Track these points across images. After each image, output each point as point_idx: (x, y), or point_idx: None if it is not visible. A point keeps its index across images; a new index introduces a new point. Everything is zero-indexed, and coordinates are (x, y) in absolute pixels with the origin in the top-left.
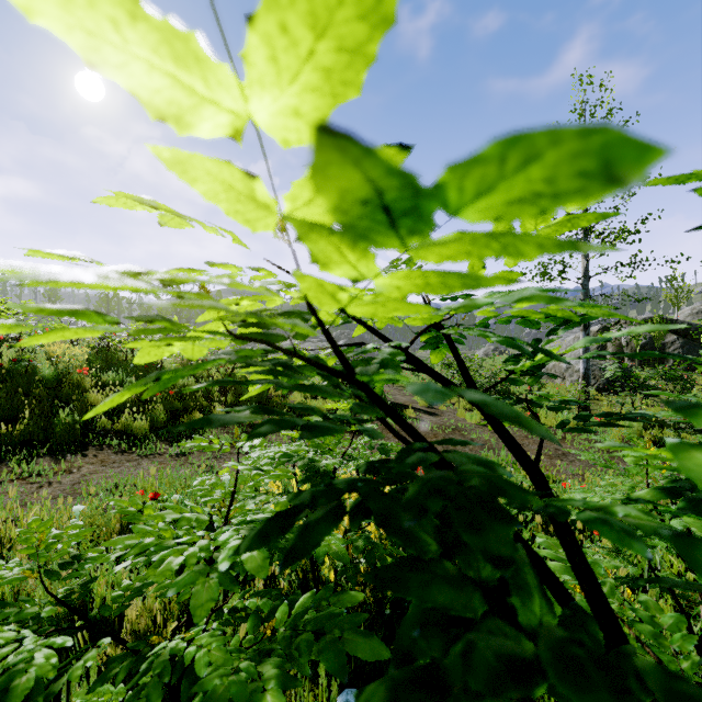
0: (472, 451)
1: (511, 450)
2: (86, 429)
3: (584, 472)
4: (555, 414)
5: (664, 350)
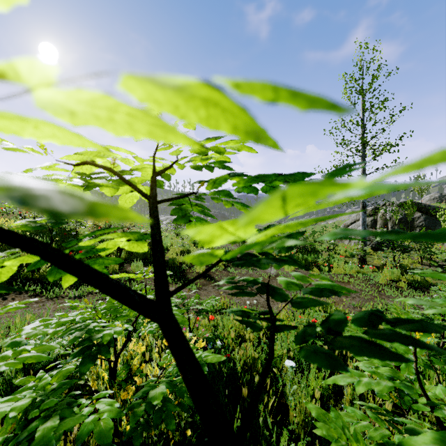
0: (287, 291)
1: (196, 406)
2: (12, 279)
3: (361, 305)
4: (343, 264)
5: (413, 222)
